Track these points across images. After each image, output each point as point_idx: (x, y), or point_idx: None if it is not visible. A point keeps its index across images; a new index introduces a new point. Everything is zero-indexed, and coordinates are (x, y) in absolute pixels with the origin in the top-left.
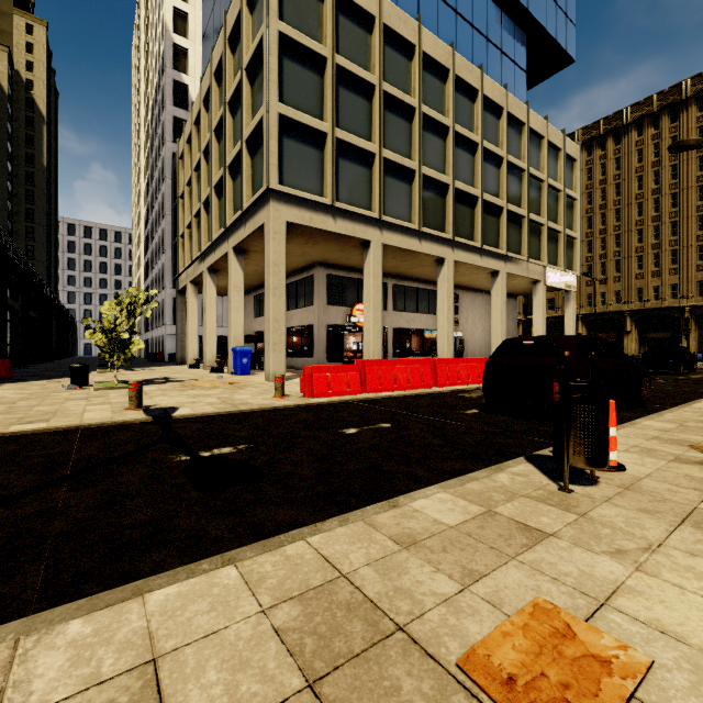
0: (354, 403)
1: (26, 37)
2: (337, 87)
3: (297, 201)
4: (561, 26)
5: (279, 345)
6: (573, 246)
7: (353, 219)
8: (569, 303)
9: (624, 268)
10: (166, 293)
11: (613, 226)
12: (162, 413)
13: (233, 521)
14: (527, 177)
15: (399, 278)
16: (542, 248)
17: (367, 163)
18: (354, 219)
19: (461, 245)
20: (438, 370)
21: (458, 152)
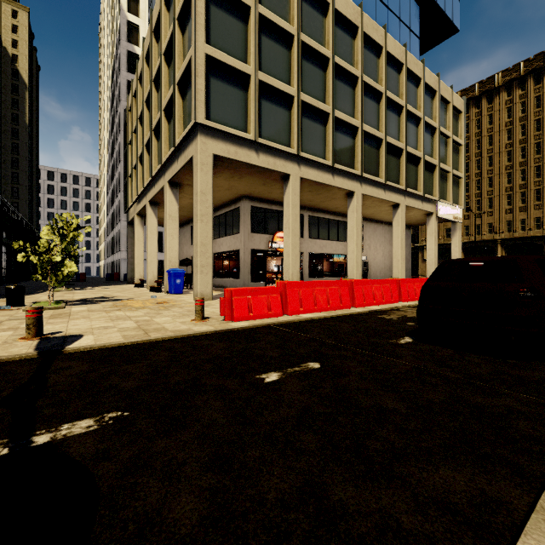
0: (275, 328)
1: (12, 21)
2: (260, 35)
3: (223, 136)
4: (449, 1)
5: (206, 267)
6: (459, 184)
7: (274, 154)
8: (455, 232)
9: (496, 204)
10: (121, 225)
11: (486, 170)
12: (56, 345)
13: None
14: (423, 124)
15: (313, 210)
16: (434, 185)
17: (287, 105)
18: (275, 154)
19: (368, 180)
20: (355, 291)
21: (365, 99)
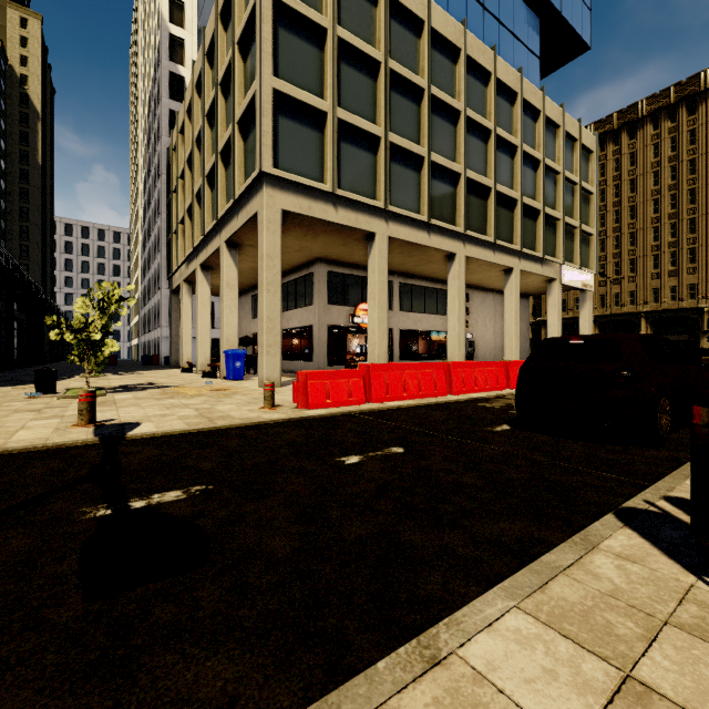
0: (356, 416)
1: (20, 31)
2: (339, 63)
3: (293, 187)
4: (577, 11)
5: (274, 347)
6: (590, 243)
7: (356, 208)
8: (585, 303)
9: (639, 268)
10: (162, 294)
11: (627, 224)
12: (115, 431)
13: (100, 705)
14: (543, 168)
15: (405, 276)
16: (557, 245)
17: (371, 147)
18: (357, 208)
19: (473, 239)
20: (453, 376)
21: (470, 139)
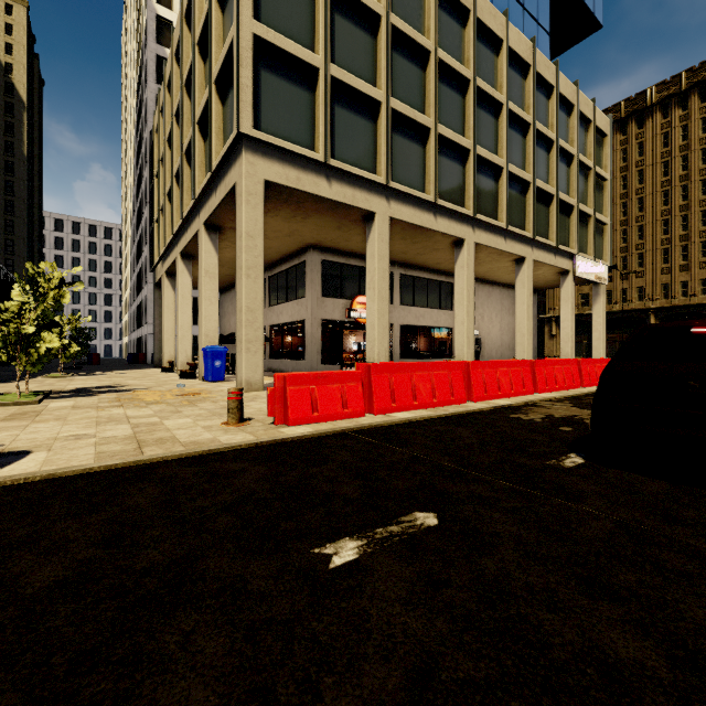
0: (353, 437)
1: (5, 18)
2: (333, 13)
3: (279, 154)
4: None
5: (255, 343)
6: (603, 233)
7: (352, 183)
8: (598, 298)
9: (648, 262)
10: (148, 289)
11: (635, 217)
12: None
13: None
14: (556, 149)
15: (406, 267)
16: (571, 234)
17: (370, 114)
18: (354, 183)
19: (483, 224)
20: (473, 378)
21: (479, 112)
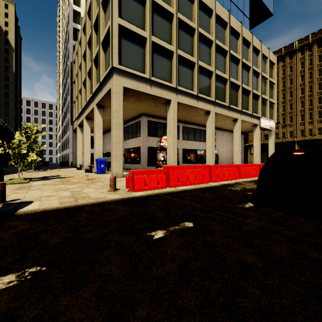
0: (161, 196)
1: (5, 10)
2: (152, 13)
3: (129, 75)
4: None
5: (119, 157)
6: (273, 107)
7: (161, 87)
8: (271, 136)
9: (294, 120)
10: (69, 132)
11: (288, 100)
12: (12, 209)
13: None
14: (251, 70)
15: (185, 123)
16: (258, 108)
17: (169, 57)
18: (162, 87)
19: (219, 104)
20: (212, 172)
21: (217, 55)
